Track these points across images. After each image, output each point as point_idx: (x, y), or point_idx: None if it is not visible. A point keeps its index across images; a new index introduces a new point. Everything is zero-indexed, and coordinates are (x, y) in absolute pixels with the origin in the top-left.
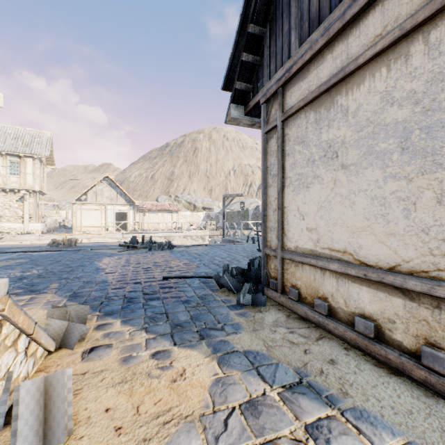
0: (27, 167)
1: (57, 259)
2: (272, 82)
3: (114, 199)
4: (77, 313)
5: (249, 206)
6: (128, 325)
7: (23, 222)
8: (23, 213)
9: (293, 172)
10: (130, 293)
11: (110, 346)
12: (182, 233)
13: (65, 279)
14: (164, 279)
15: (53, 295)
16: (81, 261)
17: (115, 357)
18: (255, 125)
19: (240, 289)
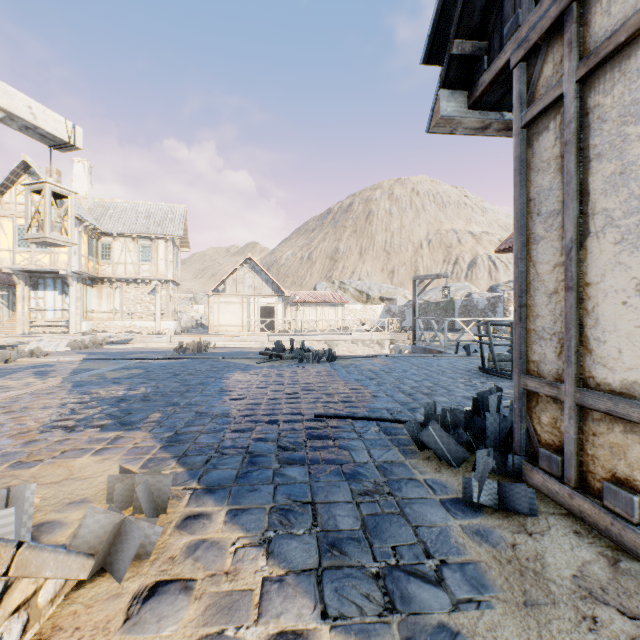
0: (159, 251)
1: (176, 371)
2: (544, 4)
3: (258, 288)
4: (151, 490)
5: (454, 294)
6: (238, 525)
7: (155, 320)
8: (155, 309)
9: (619, 194)
10: (257, 444)
11: (189, 588)
12: (349, 336)
13: (173, 406)
14: (316, 417)
15: (145, 435)
16: (204, 376)
17: (187, 633)
18: (489, 128)
19: (464, 459)
